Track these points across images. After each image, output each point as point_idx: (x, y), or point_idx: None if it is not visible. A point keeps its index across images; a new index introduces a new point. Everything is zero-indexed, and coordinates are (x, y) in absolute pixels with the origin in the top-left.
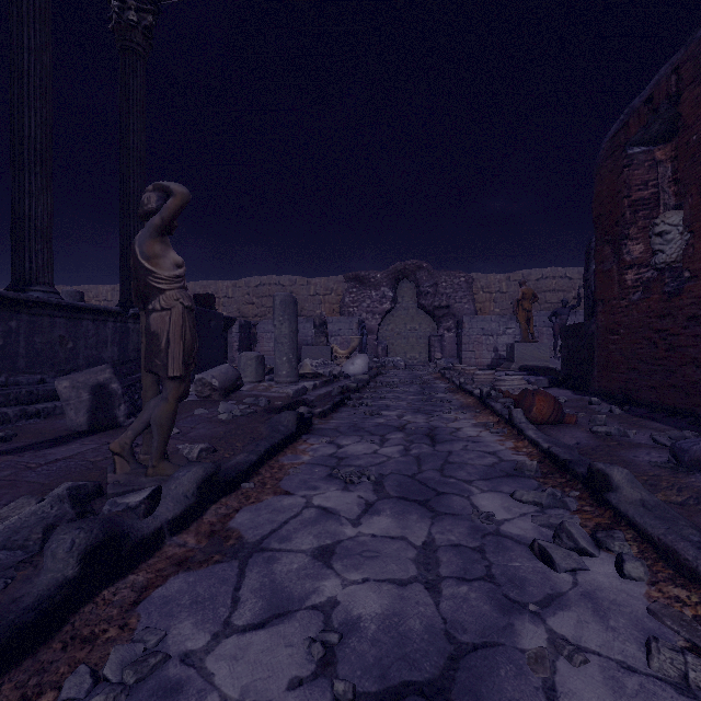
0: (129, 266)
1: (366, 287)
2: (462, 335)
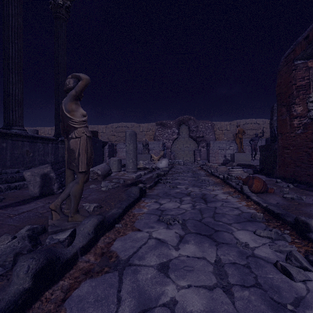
0: (59, 118)
1: (165, 128)
2: (210, 150)
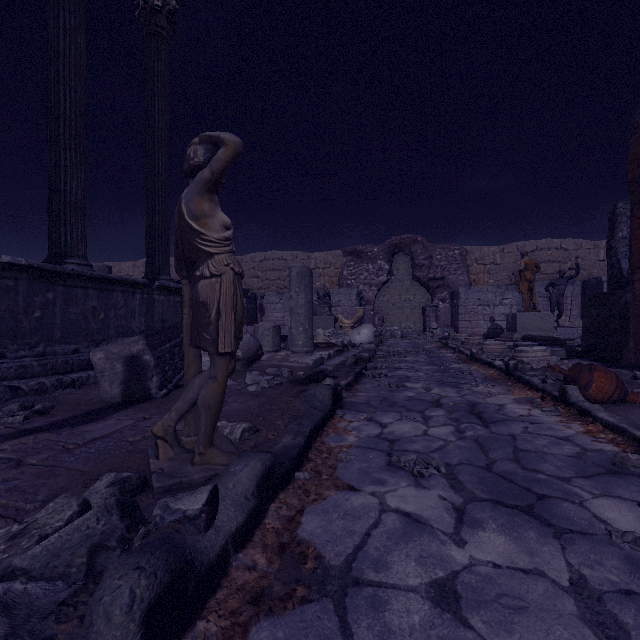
0: (154, 240)
1: (363, 260)
2: (458, 306)
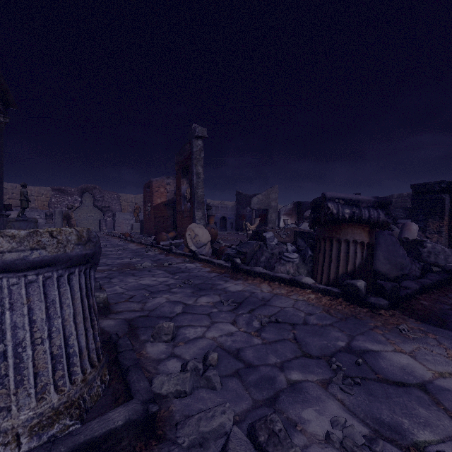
0: None
1: (65, 195)
2: (115, 220)
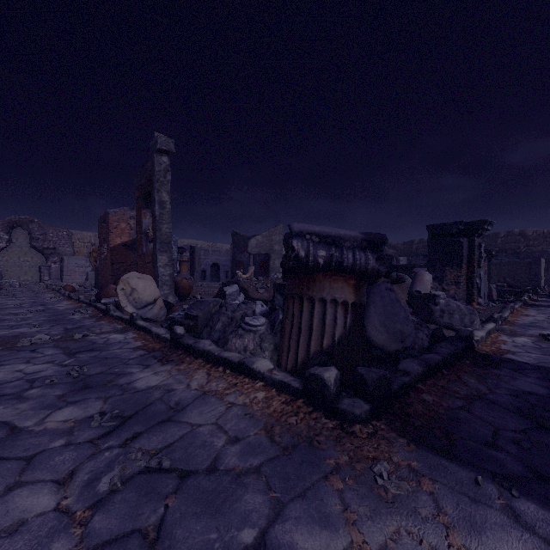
0: None
1: None
2: (63, 267)
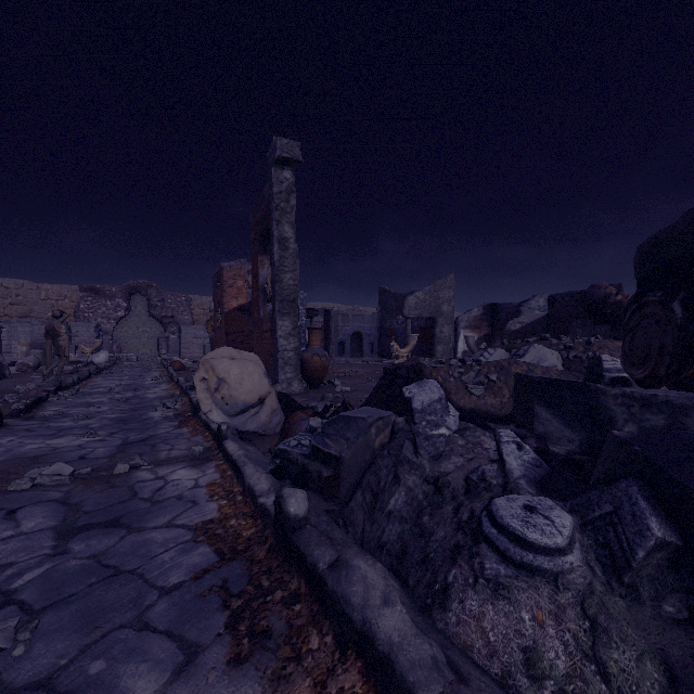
0: None
1: (102, 297)
2: (181, 338)
